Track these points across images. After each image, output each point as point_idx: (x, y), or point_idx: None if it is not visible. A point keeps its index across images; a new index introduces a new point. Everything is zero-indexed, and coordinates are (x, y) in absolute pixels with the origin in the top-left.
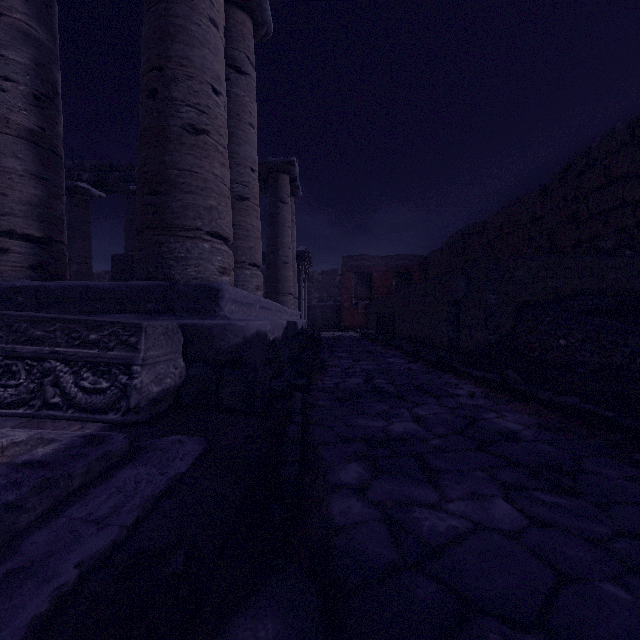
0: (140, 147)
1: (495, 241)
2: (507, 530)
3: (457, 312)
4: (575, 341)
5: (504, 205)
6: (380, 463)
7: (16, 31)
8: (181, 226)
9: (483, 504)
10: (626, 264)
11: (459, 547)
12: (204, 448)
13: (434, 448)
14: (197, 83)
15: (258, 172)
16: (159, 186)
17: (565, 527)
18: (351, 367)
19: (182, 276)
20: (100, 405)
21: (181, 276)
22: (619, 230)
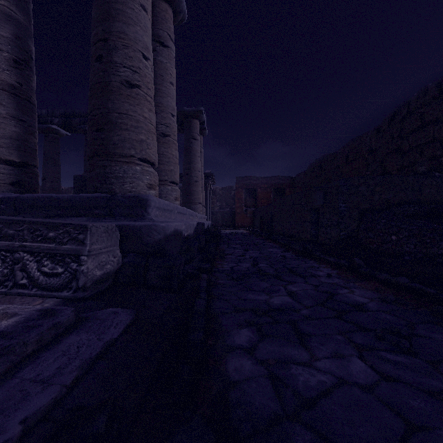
0: (90, 97)
1: (343, 166)
2: (363, 384)
3: (317, 216)
4: (403, 237)
5: (349, 141)
6: (264, 328)
7: (1, 13)
8: (120, 154)
9: (343, 362)
10: (437, 182)
11: (327, 399)
12: (133, 318)
13: (304, 316)
14: (131, 51)
15: (177, 118)
16: (104, 125)
17: (407, 381)
18: (242, 255)
19: (120, 190)
20: (56, 285)
21: (120, 190)
22: (431, 158)
